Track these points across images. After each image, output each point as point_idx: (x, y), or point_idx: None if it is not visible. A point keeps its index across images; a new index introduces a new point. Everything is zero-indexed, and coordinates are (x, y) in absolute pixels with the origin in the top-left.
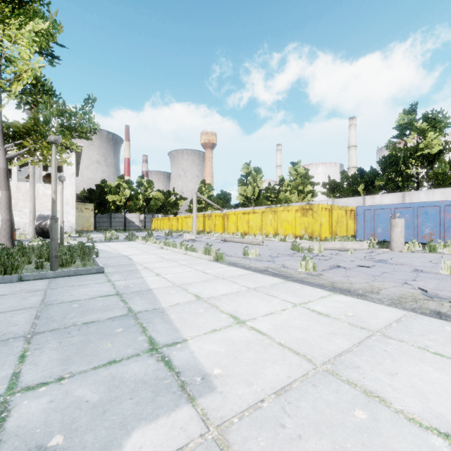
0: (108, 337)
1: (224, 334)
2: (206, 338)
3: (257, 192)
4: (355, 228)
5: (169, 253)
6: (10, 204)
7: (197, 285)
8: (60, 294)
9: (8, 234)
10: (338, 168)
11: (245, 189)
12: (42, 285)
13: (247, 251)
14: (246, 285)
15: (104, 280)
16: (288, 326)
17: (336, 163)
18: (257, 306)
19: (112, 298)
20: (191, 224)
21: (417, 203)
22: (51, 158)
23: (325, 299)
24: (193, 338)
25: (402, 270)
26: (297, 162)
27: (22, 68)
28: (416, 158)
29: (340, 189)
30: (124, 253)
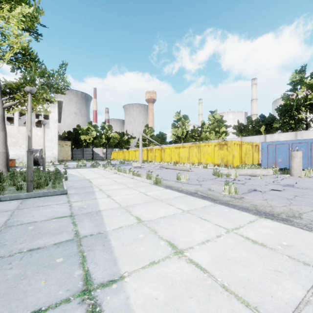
0: (45, 271)
1: (162, 269)
2: (144, 275)
3: (185, 133)
4: (259, 158)
5: (120, 177)
6: (6, 141)
7: (139, 207)
8: (24, 214)
9: (4, 163)
10: (243, 115)
11: (176, 131)
12: (14, 206)
13: (179, 176)
14: (180, 207)
15: (65, 201)
16: (227, 259)
17: (242, 111)
18: (193, 232)
19: (65, 220)
20: (138, 155)
21: (311, 139)
22: (36, 107)
23: (254, 224)
24: (130, 274)
25: (310, 193)
26: (214, 110)
27: (13, 41)
28: (305, 106)
29: (246, 130)
30: (87, 177)
